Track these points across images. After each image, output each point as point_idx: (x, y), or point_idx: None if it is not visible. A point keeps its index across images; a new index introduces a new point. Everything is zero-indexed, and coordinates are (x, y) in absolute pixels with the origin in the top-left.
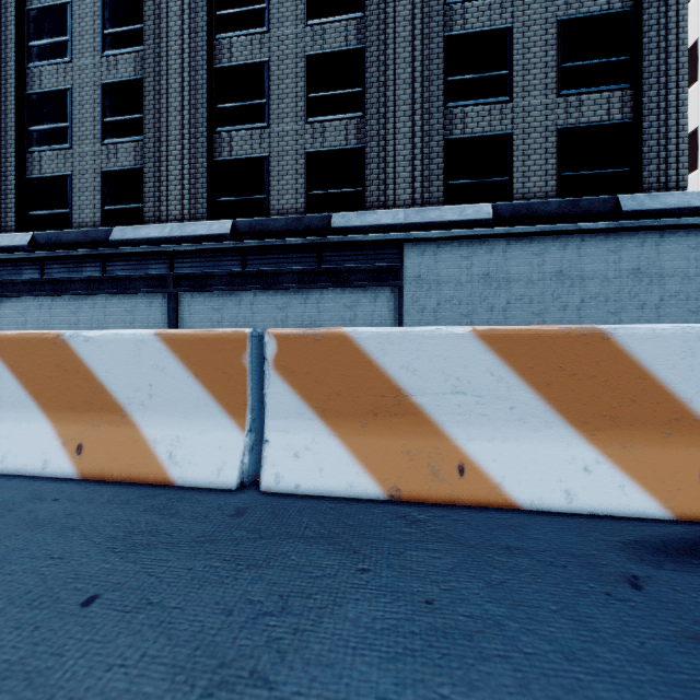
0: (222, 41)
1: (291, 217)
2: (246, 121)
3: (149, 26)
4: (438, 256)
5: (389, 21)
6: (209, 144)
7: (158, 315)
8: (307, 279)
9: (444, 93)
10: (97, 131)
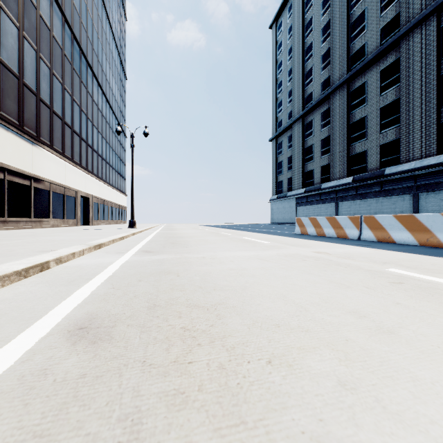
0: None
1: None
2: None
3: (402, 74)
4: None
5: None
6: (437, 116)
7: (407, 204)
8: None
9: None
10: (377, 129)
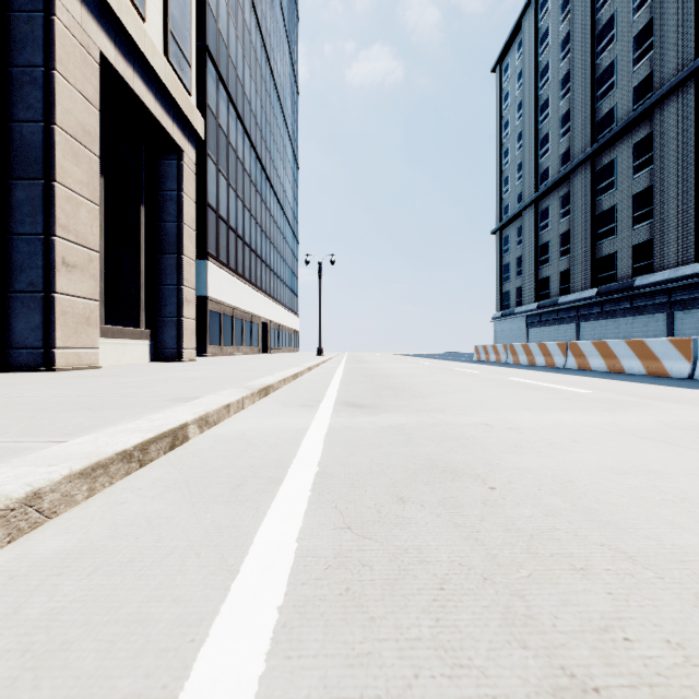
0: None
1: None
2: None
3: (656, 154)
4: None
5: None
6: (696, 212)
7: (661, 327)
8: None
9: None
10: (629, 224)
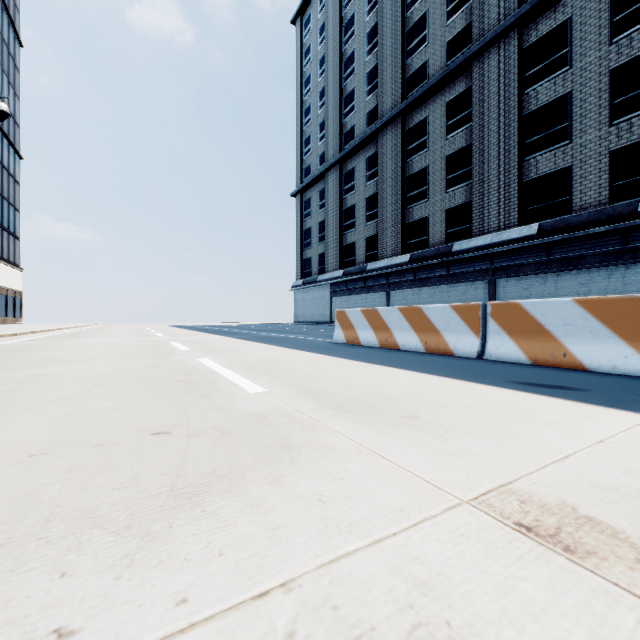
0: (529, 93)
1: (593, 210)
2: (550, 145)
3: (475, 110)
4: None
5: None
6: (518, 173)
7: (481, 295)
8: (611, 258)
9: None
10: (442, 186)
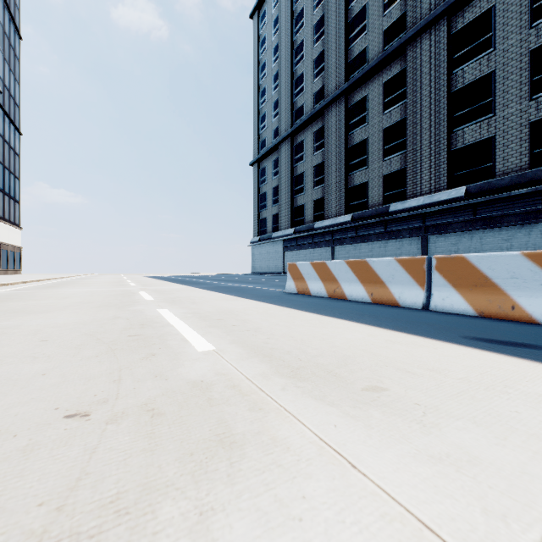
0: (457, 73)
1: (515, 174)
2: (475, 118)
3: (409, 88)
4: None
5: None
6: (448, 142)
7: (414, 250)
8: (531, 217)
9: None
10: (380, 155)
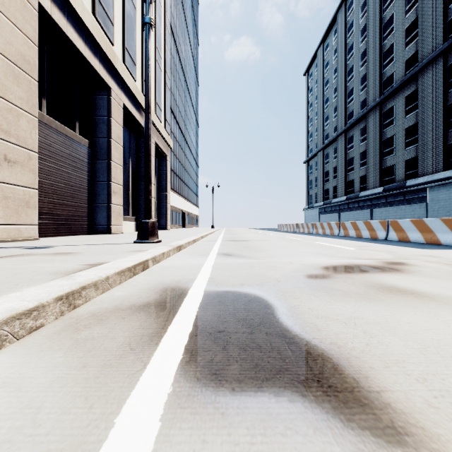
0: (384, 132)
1: (397, 184)
2: (389, 155)
3: (367, 136)
4: (438, 191)
5: (425, 111)
6: (380, 165)
7: (368, 215)
8: (401, 202)
9: (447, 127)
10: (359, 166)
